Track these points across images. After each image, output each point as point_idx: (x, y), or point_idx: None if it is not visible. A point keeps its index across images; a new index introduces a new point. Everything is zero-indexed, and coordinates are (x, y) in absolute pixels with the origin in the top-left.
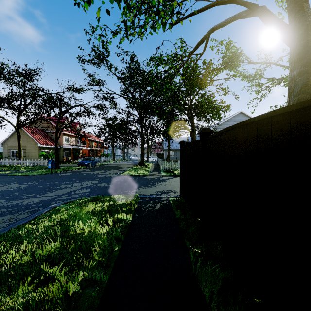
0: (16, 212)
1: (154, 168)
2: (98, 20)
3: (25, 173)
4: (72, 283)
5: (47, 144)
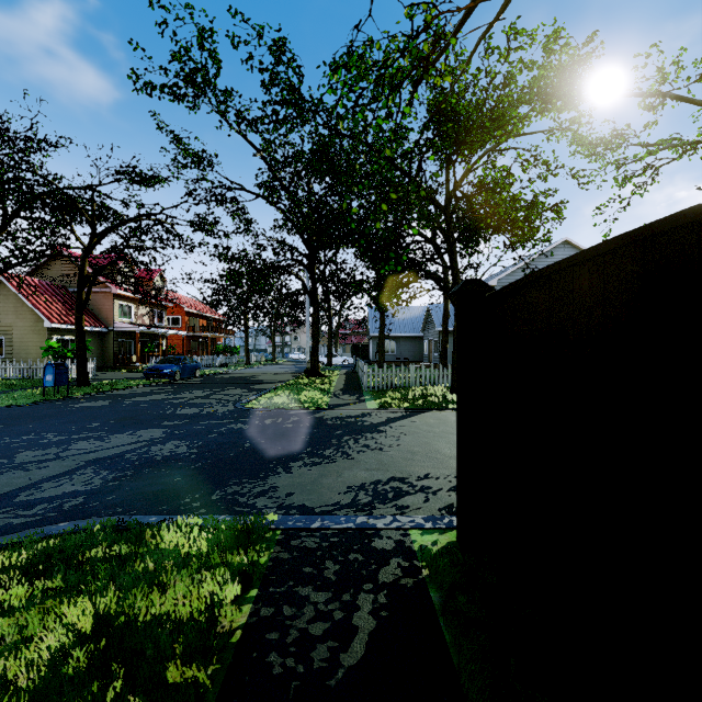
0: None
1: (345, 384)
2: None
3: None
4: None
5: (71, 320)
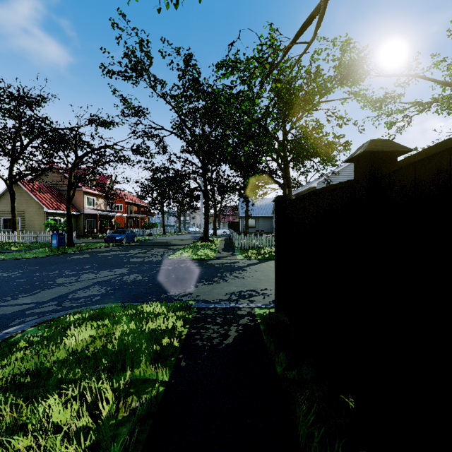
0: None
1: (224, 246)
2: None
3: (12, 255)
4: None
5: (59, 208)
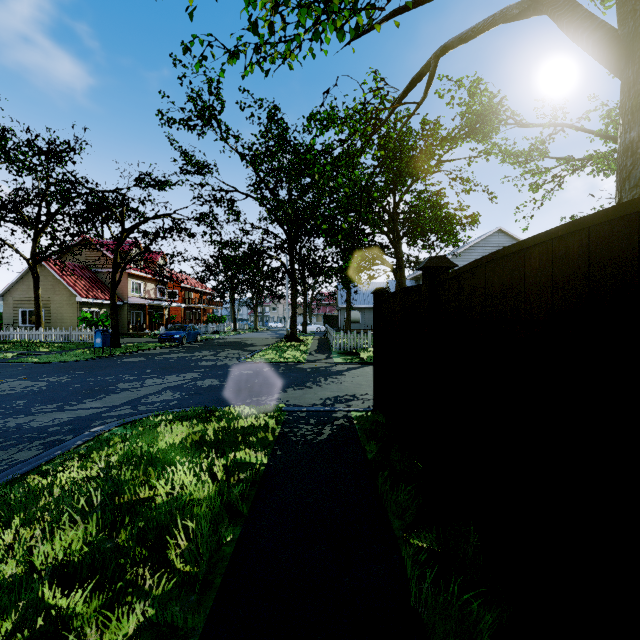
0: (12, 445)
1: (318, 346)
2: (192, 13)
3: (46, 358)
4: (115, 633)
5: (96, 296)
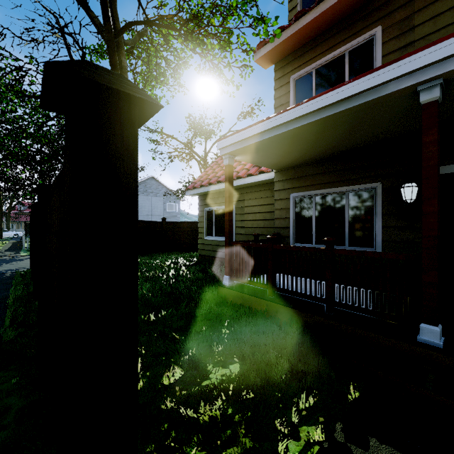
0: None
1: (10, 247)
2: None
3: None
4: None
5: None
